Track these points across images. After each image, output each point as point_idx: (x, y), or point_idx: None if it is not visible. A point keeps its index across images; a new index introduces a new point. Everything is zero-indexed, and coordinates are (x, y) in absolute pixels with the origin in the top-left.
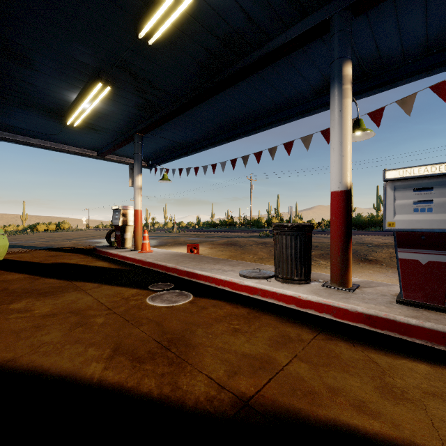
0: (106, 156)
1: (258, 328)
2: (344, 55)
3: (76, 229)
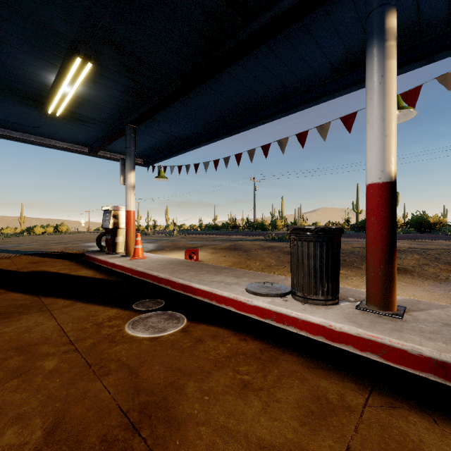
0: (99, 152)
1: (277, 381)
2: (388, 1)
3: (74, 232)
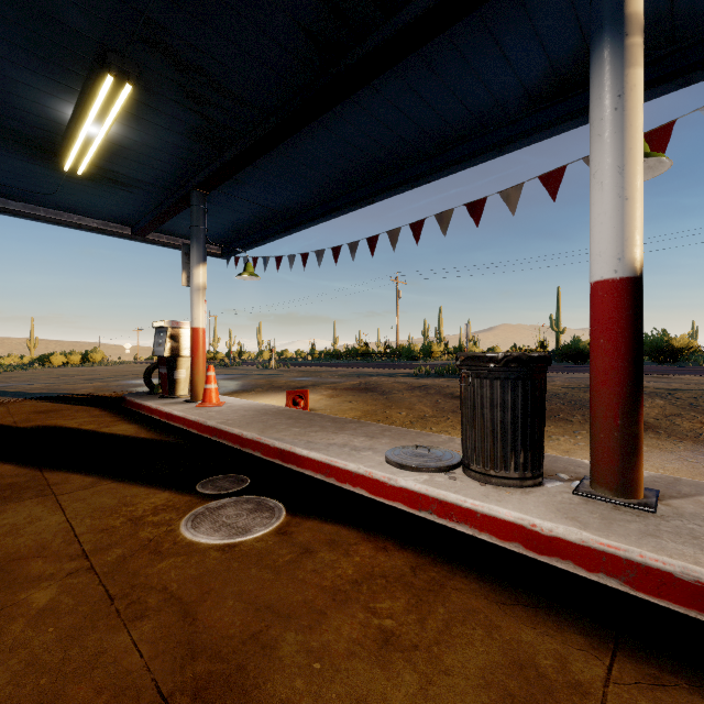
0: (149, 235)
1: (445, 630)
2: None
3: (114, 362)
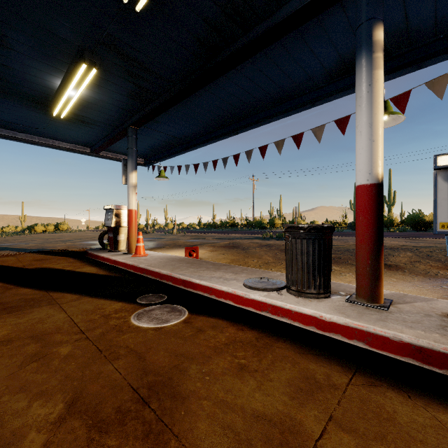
0: (100, 153)
1: (271, 364)
2: (375, 15)
3: (75, 230)
